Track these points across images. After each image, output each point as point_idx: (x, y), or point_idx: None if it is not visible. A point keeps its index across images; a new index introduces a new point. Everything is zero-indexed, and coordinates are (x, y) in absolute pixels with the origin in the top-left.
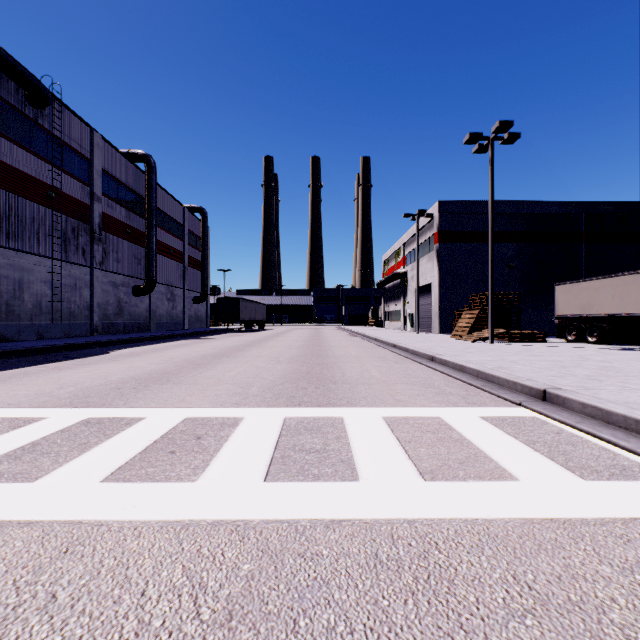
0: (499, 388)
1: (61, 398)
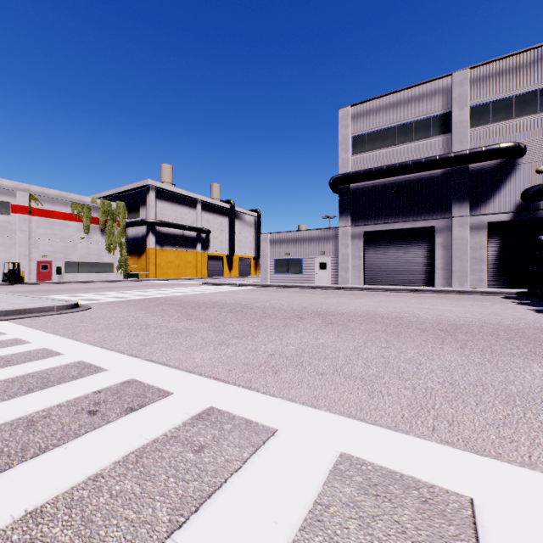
0: None
1: None
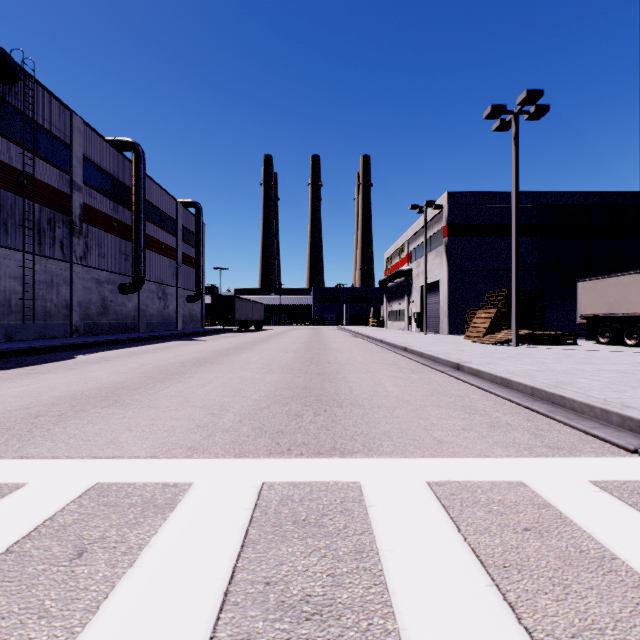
0: (578, 417)
1: None
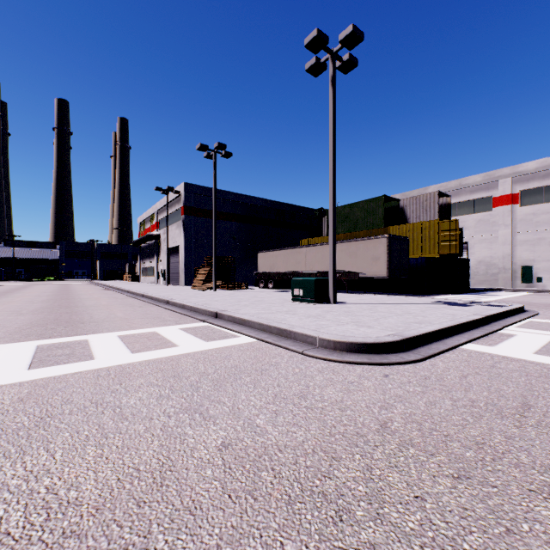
0: (199, 315)
1: None
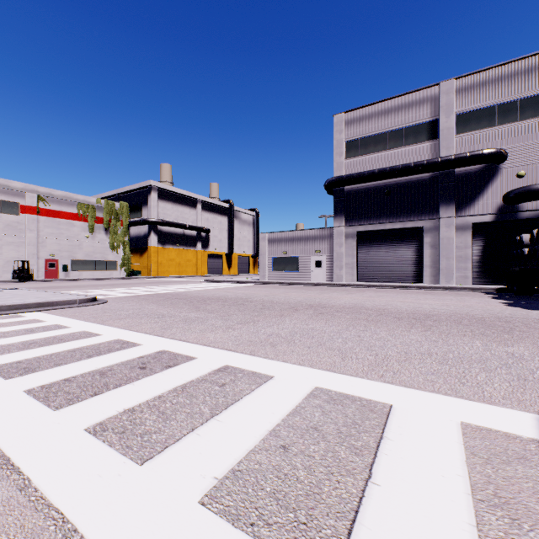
0: None
1: None
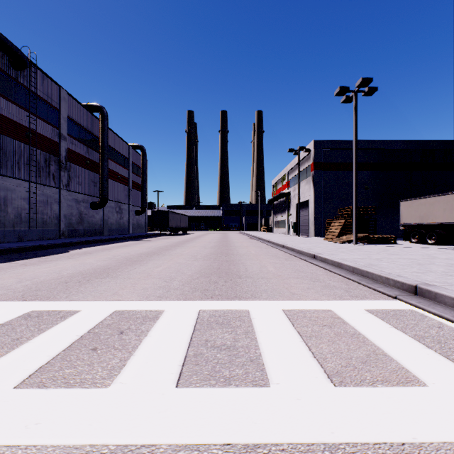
0: (374, 282)
1: (16, 291)
